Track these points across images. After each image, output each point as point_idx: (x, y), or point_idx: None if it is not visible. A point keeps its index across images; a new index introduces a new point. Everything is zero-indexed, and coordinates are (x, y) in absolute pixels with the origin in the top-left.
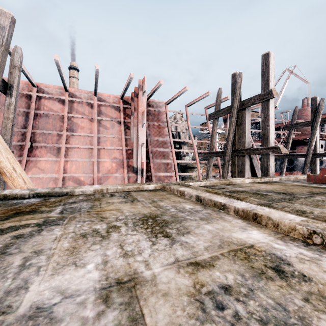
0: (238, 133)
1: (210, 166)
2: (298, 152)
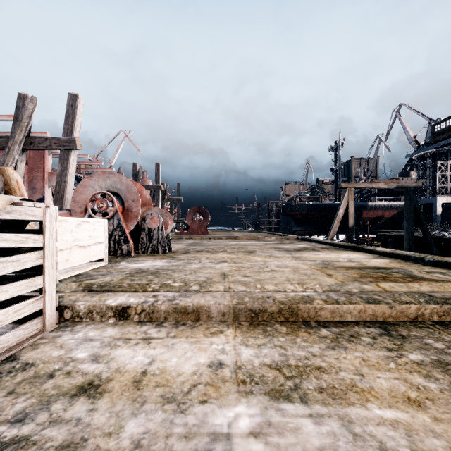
0: None
1: None
2: None
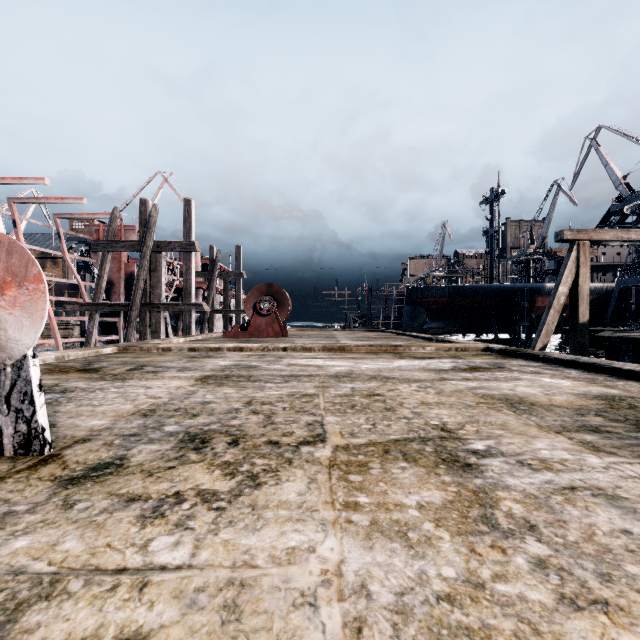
0: (151, 282)
1: (95, 325)
2: None
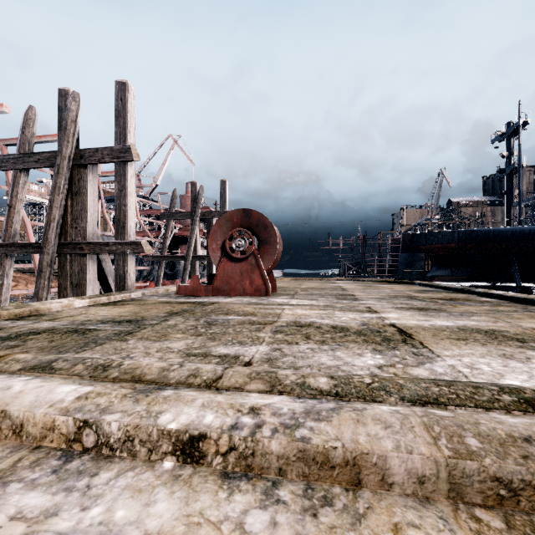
0: (73, 210)
1: (5, 275)
2: (182, 252)
